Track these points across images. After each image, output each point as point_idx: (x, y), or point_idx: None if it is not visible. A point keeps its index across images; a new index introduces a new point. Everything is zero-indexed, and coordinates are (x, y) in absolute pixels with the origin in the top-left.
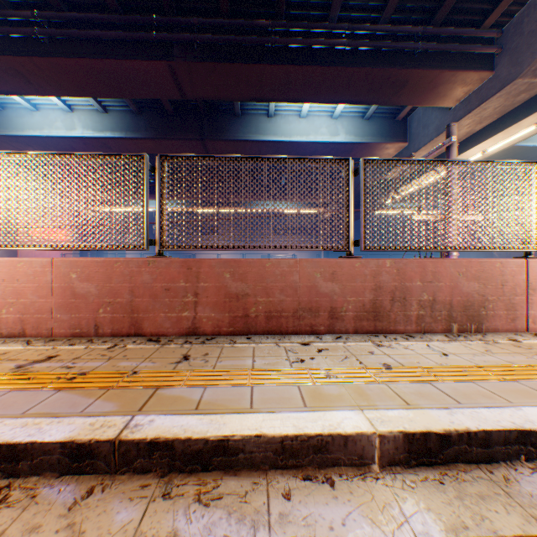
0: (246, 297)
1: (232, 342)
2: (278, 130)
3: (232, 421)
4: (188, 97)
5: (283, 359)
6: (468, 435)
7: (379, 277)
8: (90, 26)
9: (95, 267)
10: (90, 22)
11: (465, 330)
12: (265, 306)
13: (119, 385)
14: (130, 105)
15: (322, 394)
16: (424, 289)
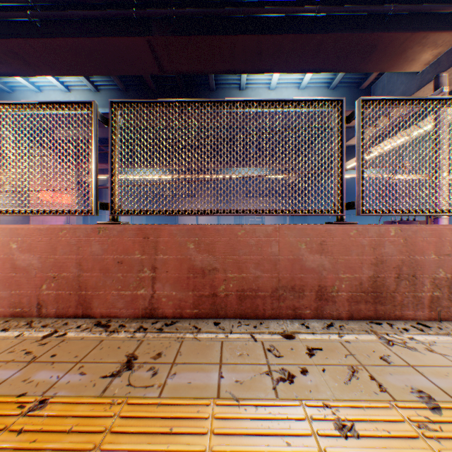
0: (213, 272)
1: (195, 331)
2: None
3: None
4: (166, 72)
5: (262, 372)
6: None
7: (381, 248)
8: (77, 8)
9: (37, 235)
10: (76, 3)
11: None
12: (237, 284)
13: None
14: (118, 83)
15: None
16: (441, 264)
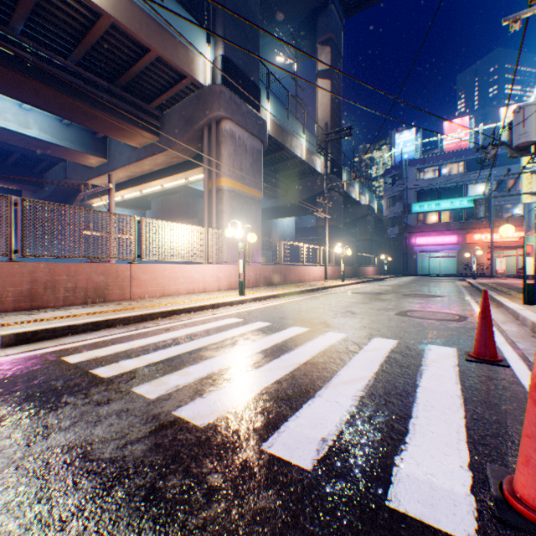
0: None
1: None
2: None
3: None
4: None
5: None
6: (48, 330)
7: (37, 274)
8: None
9: None
10: None
11: (97, 302)
12: None
13: None
14: None
15: None
16: (71, 281)
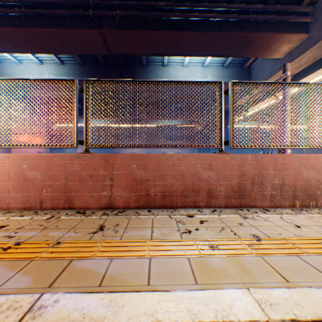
0: (147, 181)
1: (137, 214)
2: (170, 74)
3: (129, 303)
4: (113, 53)
5: (174, 230)
6: None
7: (243, 167)
8: (50, 7)
9: (40, 160)
10: (50, 4)
11: (305, 205)
12: (161, 188)
13: (41, 256)
14: (77, 59)
15: (209, 268)
16: (276, 176)
